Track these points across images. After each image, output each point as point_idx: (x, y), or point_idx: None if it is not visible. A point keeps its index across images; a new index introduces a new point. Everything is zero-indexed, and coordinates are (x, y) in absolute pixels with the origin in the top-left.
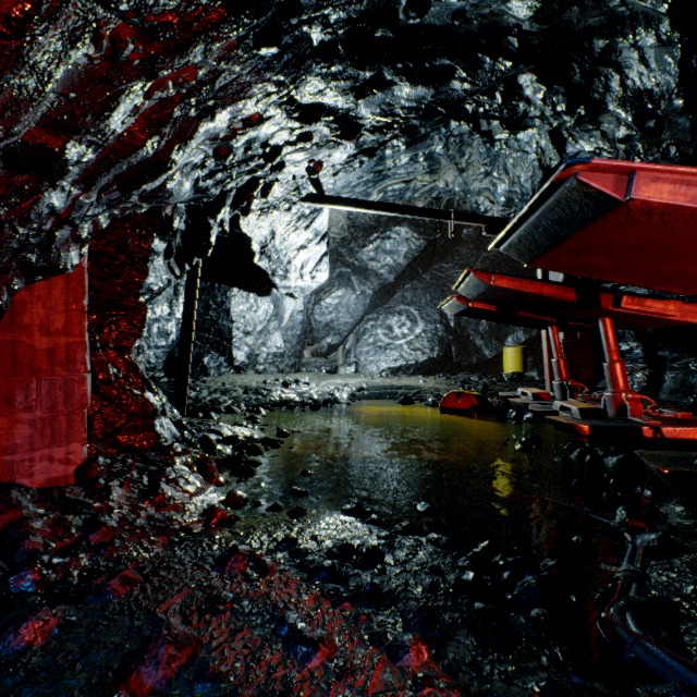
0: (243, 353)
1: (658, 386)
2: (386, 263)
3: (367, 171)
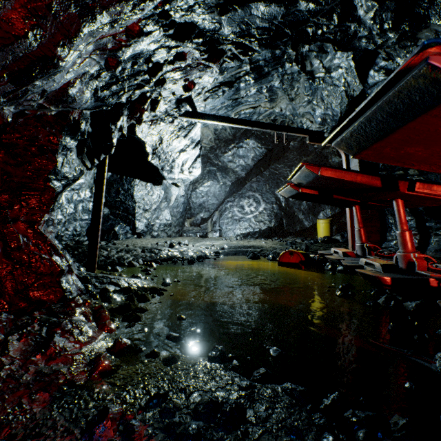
0: (143, 224)
1: (426, 246)
2: (239, 163)
3: (227, 98)
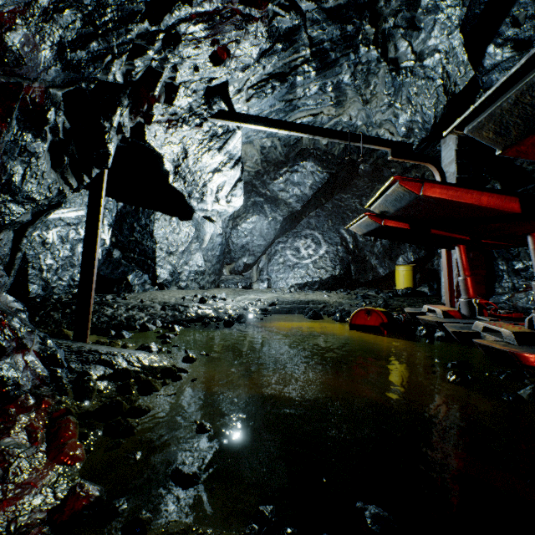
0: (166, 271)
1: None
2: (294, 193)
3: (279, 99)
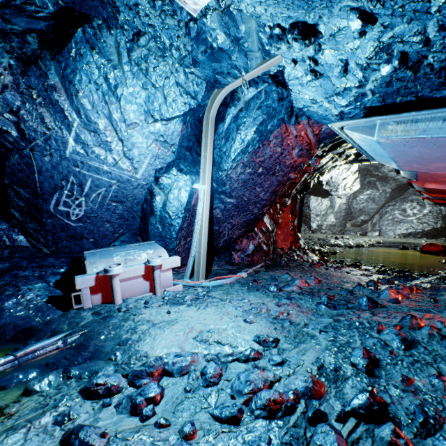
0: (315, 224)
1: None
2: None
3: None
